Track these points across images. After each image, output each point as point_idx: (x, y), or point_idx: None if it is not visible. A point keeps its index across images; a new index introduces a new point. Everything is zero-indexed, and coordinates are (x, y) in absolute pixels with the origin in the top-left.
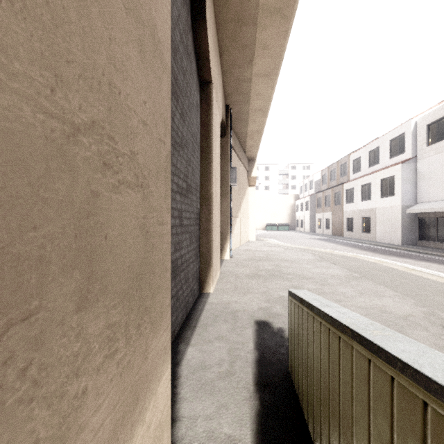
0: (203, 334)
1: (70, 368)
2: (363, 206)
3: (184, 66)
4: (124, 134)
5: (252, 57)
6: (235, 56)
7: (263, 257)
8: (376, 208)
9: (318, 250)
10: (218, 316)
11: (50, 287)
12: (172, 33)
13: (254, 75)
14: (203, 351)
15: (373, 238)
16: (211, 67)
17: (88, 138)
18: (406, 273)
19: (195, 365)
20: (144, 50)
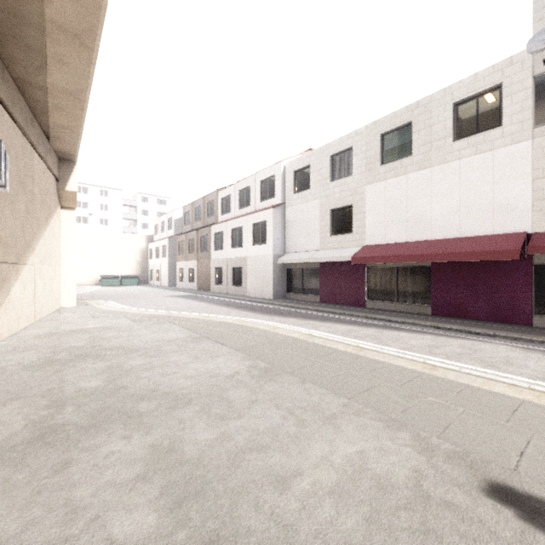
0: None
1: None
2: (234, 254)
3: None
4: None
5: None
6: None
7: (83, 349)
8: (248, 257)
9: (187, 316)
10: None
11: None
12: None
13: None
14: None
15: (245, 293)
16: None
17: None
18: (312, 344)
19: None
20: None
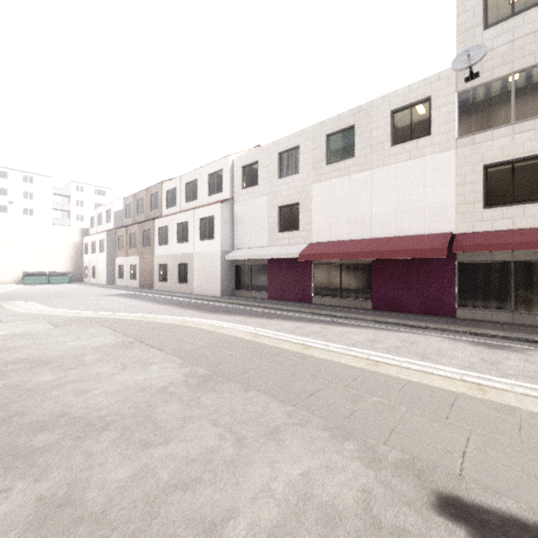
0: None
1: None
2: (179, 250)
3: None
4: None
5: None
6: None
7: None
8: (194, 253)
9: (122, 317)
10: None
11: None
12: None
13: None
14: None
15: (191, 290)
16: None
17: None
18: (258, 344)
19: None
20: None
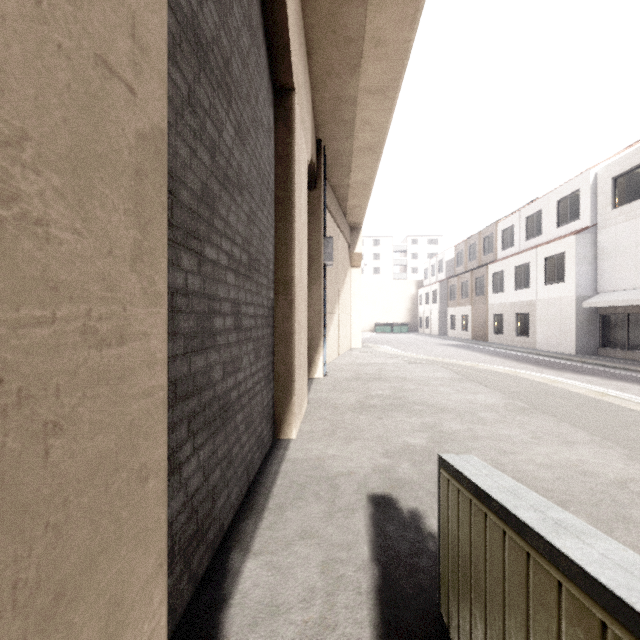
0: (277, 525)
1: None
2: (517, 297)
3: (245, 47)
4: None
5: (359, 60)
6: (332, 57)
7: (374, 375)
8: (537, 300)
9: (455, 362)
10: (304, 485)
11: None
12: None
13: (362, 90)
14: (275, 567)
15: (533, 345)
16: (294, 64)
17: None
18: (597, 401)
19: (258, 603)
20: None
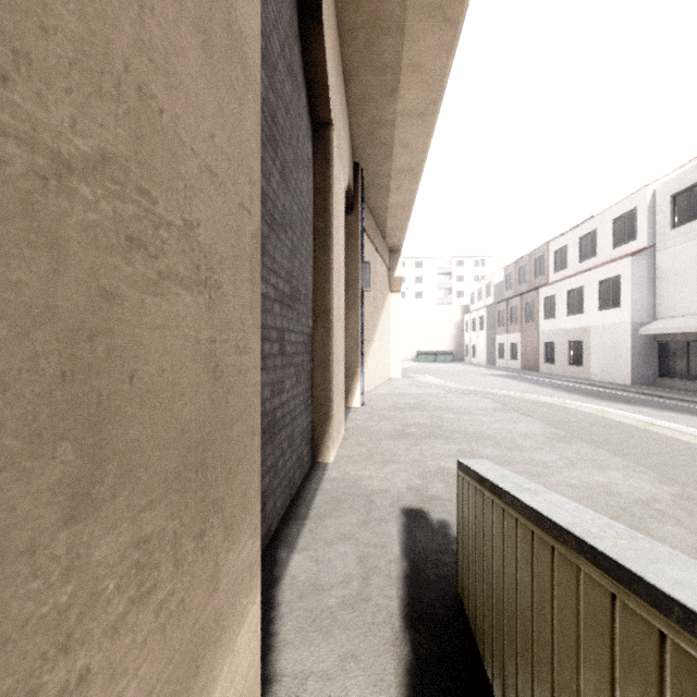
0: (318, 530)
1: (50, 638)
2: (570, 323)
3: (287, 95)
4: (171, 187)
5: (397, 86)
6: (369, 84)
7: (413, 405)
8: (591, 327)
9: (499, 392)
10: (341, 500)
11: (1, 481)
12: (267, 40)
13: (400, 114)
14: (318, 560)
15: (586, 375)
16: (331, 100)
17: (92, 186)
18: (642, 430)
19: (304, 584)
20: (211, 44)
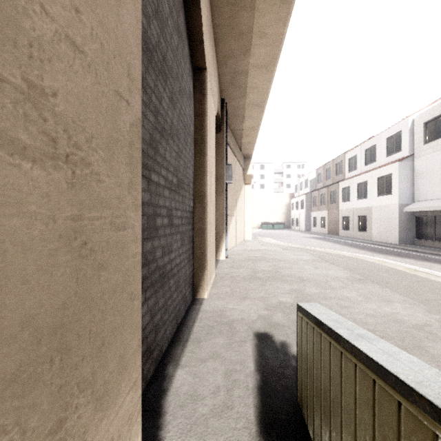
0: (196, 350)
1: None
2: (359, 204)
3: (175, 45)
4: (2, 35)
5: (249, 47)
6: (231, 45)
7: (260, 257)
8: (372, 207)
9: (315, 249)
10: (212, 326)
11: None
12: (159, 1)
13: (251, 66)
14: (195, 374)
15: (369, 237)
16: (206, 52)
17: None
18: (410, 275)
19: (184, 394)
20: None
